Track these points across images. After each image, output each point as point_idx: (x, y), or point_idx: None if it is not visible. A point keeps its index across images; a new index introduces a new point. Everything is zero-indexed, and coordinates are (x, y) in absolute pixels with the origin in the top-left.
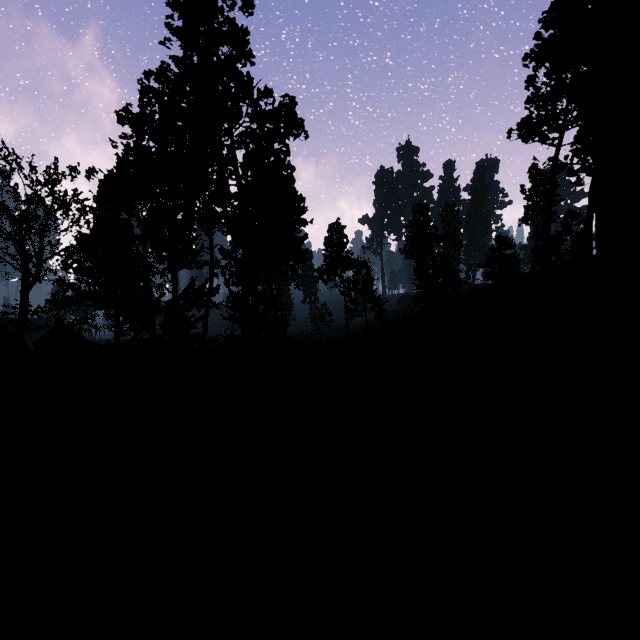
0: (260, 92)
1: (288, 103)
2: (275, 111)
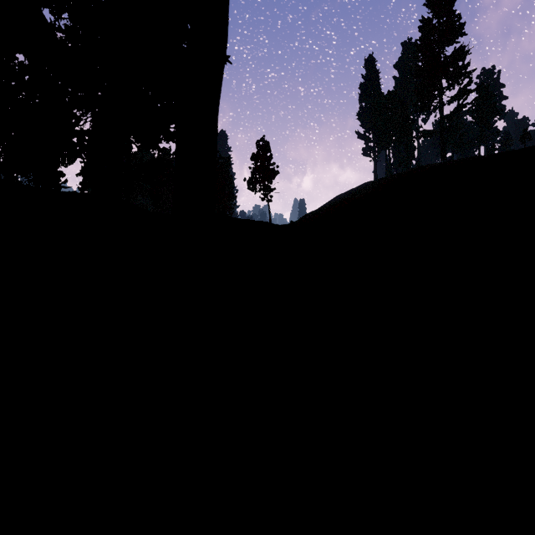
0: None
1: None
2: None
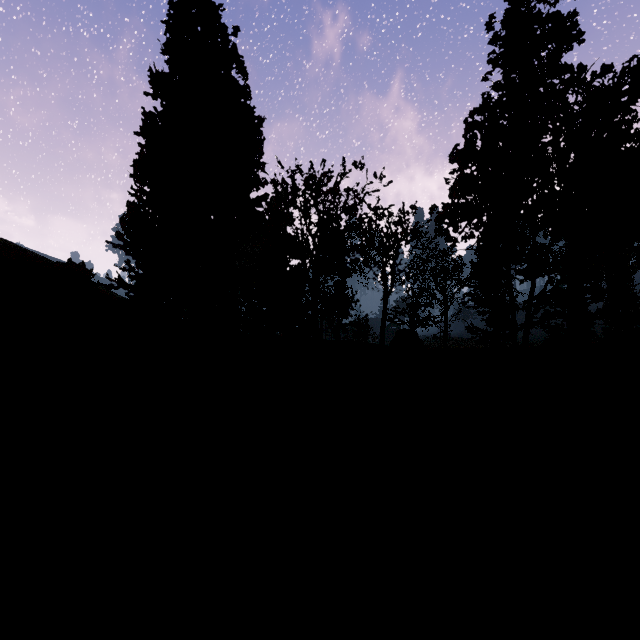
0: (594, 75)
1: (636, 67)
2: (616, 86)
